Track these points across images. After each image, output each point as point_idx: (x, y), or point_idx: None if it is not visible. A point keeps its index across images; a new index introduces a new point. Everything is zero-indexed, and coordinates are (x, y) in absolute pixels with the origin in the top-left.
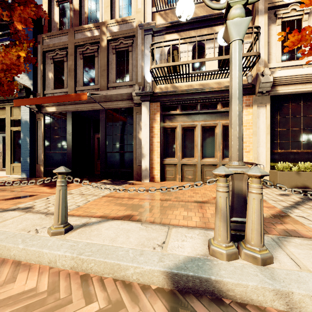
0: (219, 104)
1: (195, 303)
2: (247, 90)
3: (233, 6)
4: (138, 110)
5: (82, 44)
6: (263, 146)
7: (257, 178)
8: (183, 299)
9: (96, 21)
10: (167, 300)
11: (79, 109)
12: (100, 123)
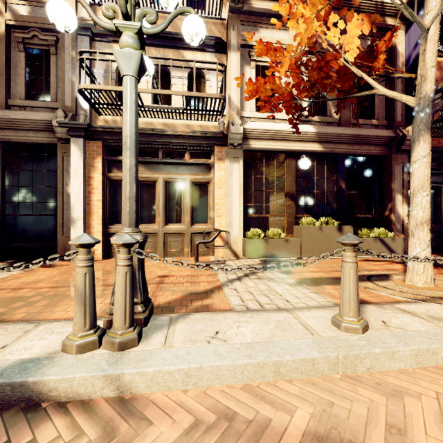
0: (187, 153)
1: None
2: (219, 140)
3: (124, 31)
4: (65, 149)
5: None
6: (237, 209)
7: (122, 247)
8: None
9: None
10: None
11: None
12: None
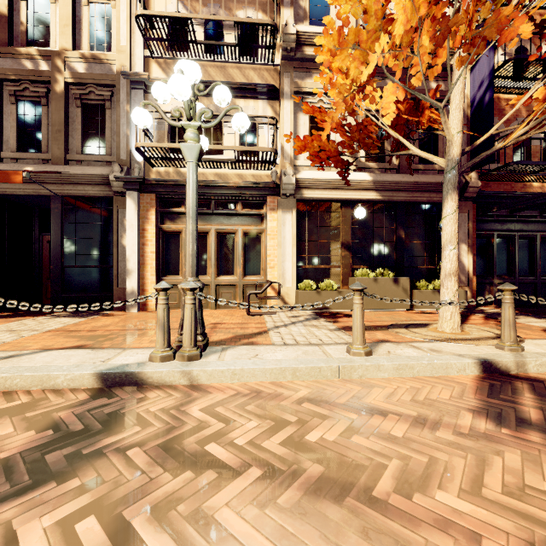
0: (239, 204)
1: (117, 390)
2: (271, 190)
3: (188, 128)
4: (120, 202)
5: (15, 79)
6: (290, 261)
7: (189, 291)
8: (108, 390)
9: (45, 43)
10: (93, 392)
11: (8, 192)
12: (51, 218)
